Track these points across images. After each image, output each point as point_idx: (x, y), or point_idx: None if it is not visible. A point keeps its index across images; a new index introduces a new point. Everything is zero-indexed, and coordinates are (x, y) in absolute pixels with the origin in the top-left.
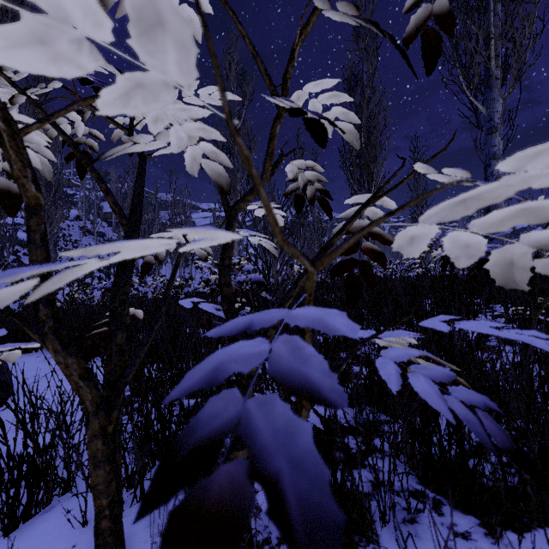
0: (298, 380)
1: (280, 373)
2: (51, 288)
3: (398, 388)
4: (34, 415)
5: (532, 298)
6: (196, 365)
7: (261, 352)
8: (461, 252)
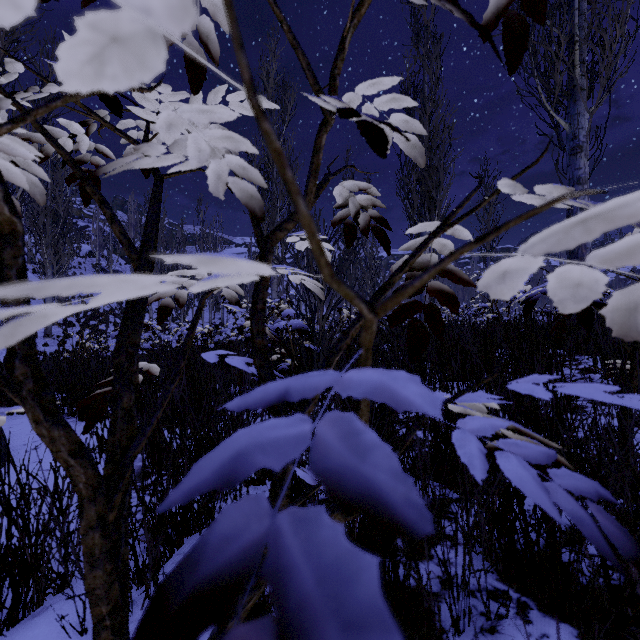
0: (354, 484)
1: (326, 471)
2: (3, 343)
3: (484, 474)
4: (23, 495)
5: (633, 350)
6: (208, 453)
7: (299, 435)
8: (568, 293)
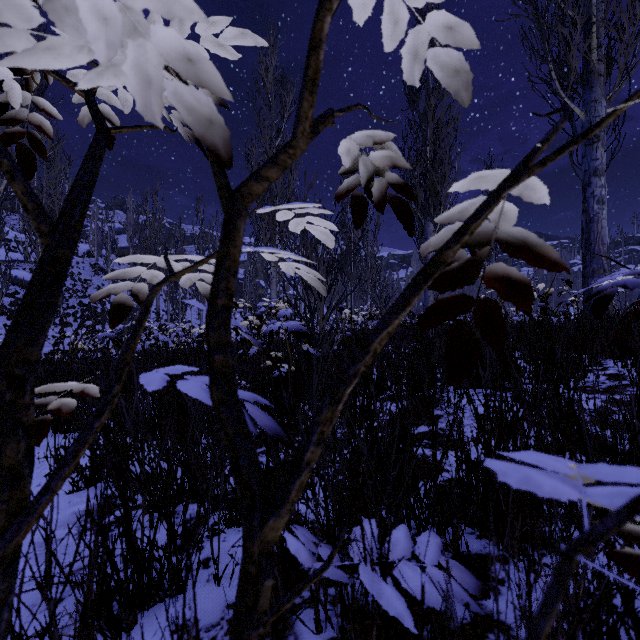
0: None
1: None
2: None
3: None
4: None
5: None
6: None
7: None
8: None
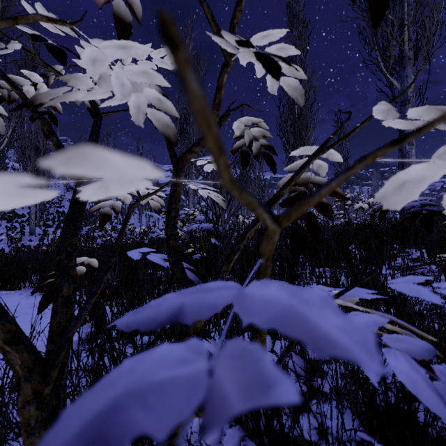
0: None
1: None
2: None
3: (378, 376)
4: None
5: None
6: (82, 395)
7: (191, 380)
8: None
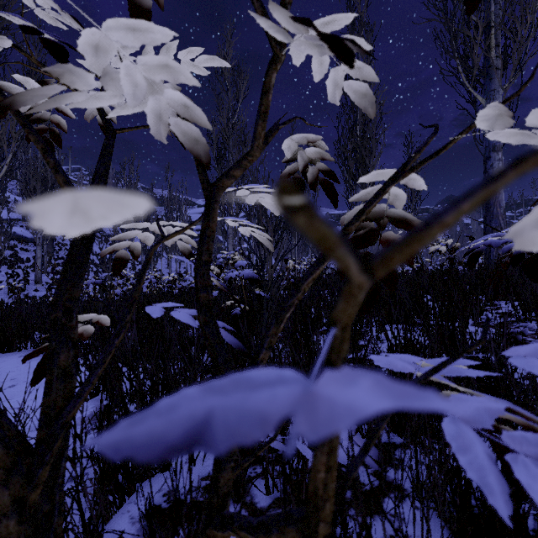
0: None
1: None
2: None
3: (508, 503)
4: None
5: None
6: None
7: None
8: None
